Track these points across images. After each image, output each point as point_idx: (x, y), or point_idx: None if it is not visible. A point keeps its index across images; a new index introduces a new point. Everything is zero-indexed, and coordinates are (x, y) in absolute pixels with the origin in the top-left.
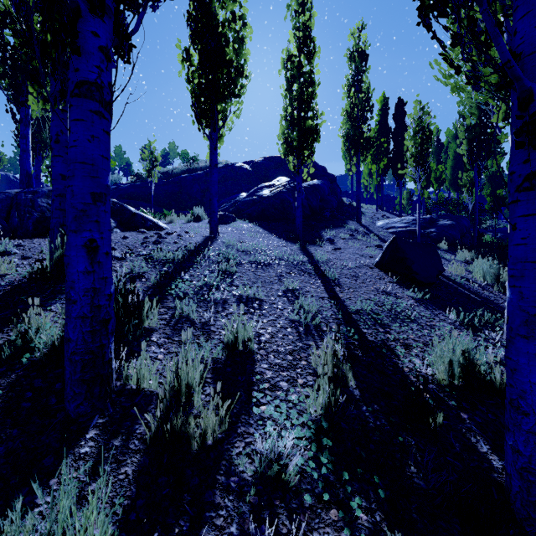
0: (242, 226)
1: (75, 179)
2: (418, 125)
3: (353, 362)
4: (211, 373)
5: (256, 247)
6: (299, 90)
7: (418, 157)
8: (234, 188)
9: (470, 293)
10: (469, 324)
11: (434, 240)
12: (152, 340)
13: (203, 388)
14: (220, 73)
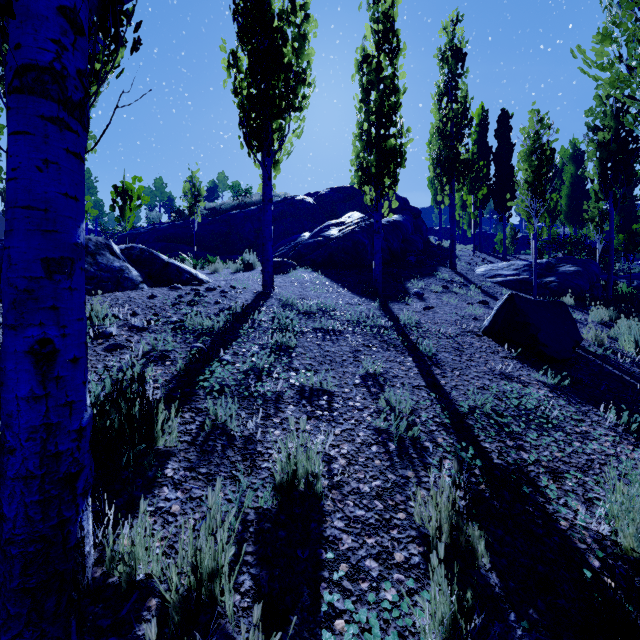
0: (304, 276)
1: (14, 236)
2: (534, 142)
3: (479, 514)
4: (253, 541)
5: (323, 307)
6: (378, 99)
7: (534, 185)
8: (294, 227)
9: (622, 373)
10: (638, 430)
11: (554, 293)
12: (165, 474)
13: (239, 576)
14: (276, 80)
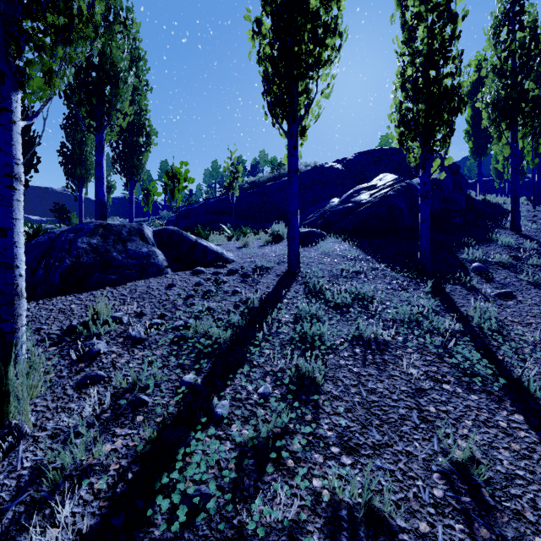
0: (333, 248)
1: None
2: None
3: None
4: None
5: (357, 295)
6: (426, 34)
7: None
8: (323, 193)
9: None
10: None
11: None
12: None
13: None
14: (301, 34)
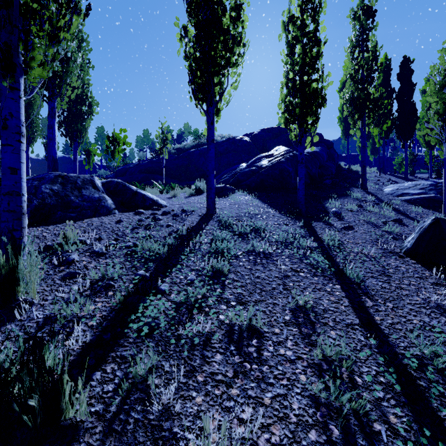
0: (240, 199)
1: None
2: (445, 76)
3: None
4: None
5: (254, 227)
6: (302, 52)
7: (444, 115)
8: (234, 159)
9: None
10: None
11: None
12: None
13: None
14: (216, 43)
